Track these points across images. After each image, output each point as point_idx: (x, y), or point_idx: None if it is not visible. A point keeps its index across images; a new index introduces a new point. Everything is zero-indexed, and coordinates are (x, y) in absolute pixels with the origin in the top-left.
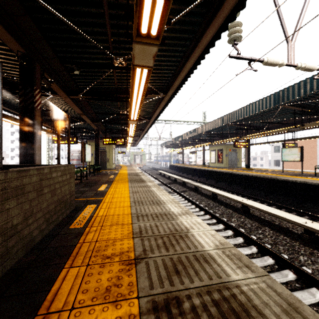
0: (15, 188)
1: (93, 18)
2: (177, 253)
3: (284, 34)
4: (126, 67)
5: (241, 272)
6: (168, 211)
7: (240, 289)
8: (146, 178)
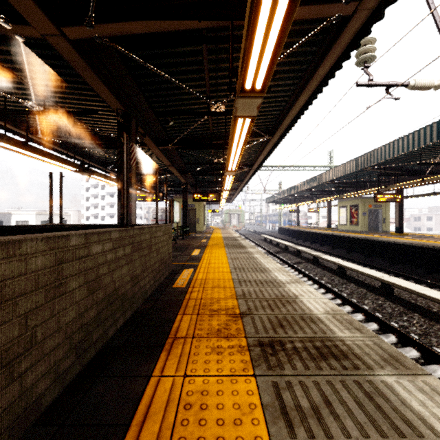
0: (137, 243)
1: (191, 66)
2: (283, 314)
3: None
4: (224, 111)
5: (349, 332)
6: (274, 278)
7: (343, 343)
8: (247, 243)
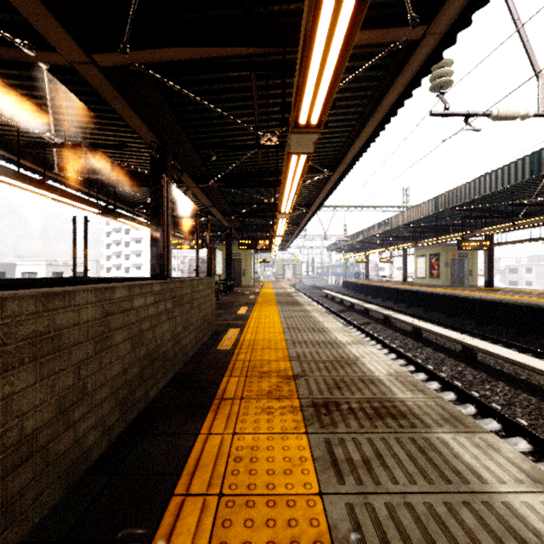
0: (178, 298)
1: (237, 93)
2: (340, 376)
3: (530, 65)
4: (276, 144)
5: (411, 394)
6: (333, 339)
7: (403, 404)
8: (304, 300)
